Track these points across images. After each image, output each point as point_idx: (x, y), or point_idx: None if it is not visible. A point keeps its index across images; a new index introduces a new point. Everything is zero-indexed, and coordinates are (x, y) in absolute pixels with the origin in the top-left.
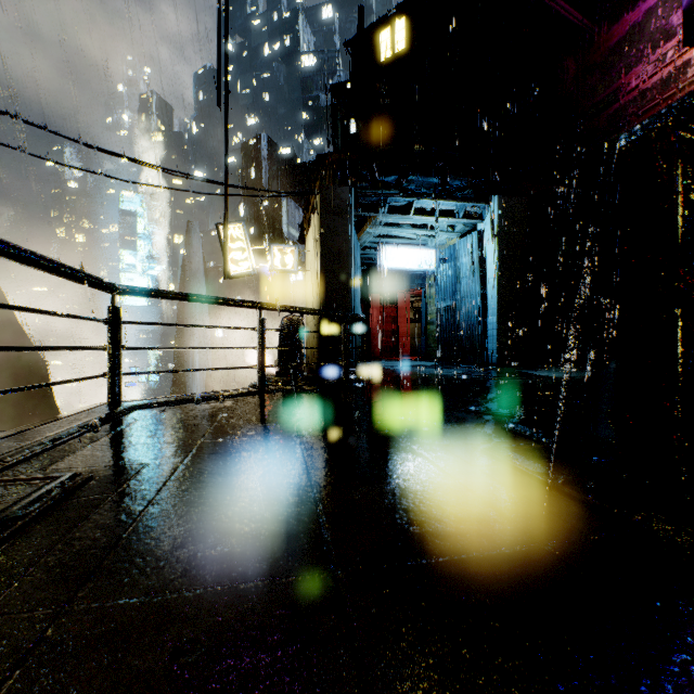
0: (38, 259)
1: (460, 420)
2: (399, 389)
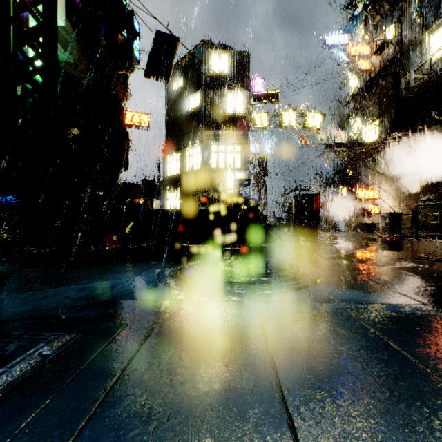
0: (441, 203)
1: (341, 242)
2: (379, 251)
